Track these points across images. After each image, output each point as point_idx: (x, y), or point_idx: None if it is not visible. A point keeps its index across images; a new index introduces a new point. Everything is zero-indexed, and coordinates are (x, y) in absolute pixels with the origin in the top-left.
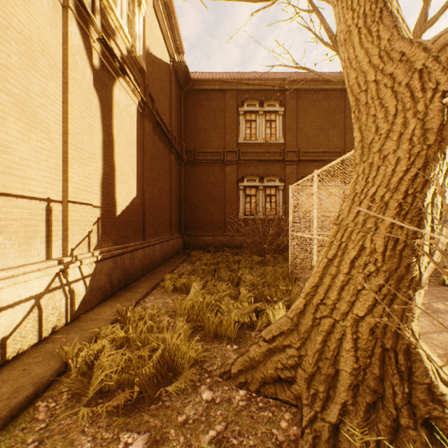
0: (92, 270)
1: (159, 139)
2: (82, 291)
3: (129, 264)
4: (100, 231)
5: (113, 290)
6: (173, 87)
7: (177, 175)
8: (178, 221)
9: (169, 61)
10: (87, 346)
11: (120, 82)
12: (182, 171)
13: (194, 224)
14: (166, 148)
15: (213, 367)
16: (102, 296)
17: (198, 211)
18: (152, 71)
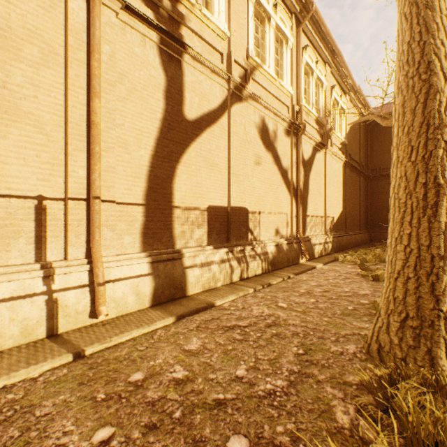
0: (331, 240)
1: (352, 173)
2: (330, 246)
3: (341, 241)
4: (331, 226)
5: (337, 250)
6: (361, 131)
7: (364, 189)
8: (364, 221)
9: (358, 117)
10: (340, 256)
11: (337, 160)
12: (368, 185)
13: (378, 223)
14: (356, 175)
15: (380, 265)
16: (334, 250)
17: (382, 214)
18: (349, 137)
